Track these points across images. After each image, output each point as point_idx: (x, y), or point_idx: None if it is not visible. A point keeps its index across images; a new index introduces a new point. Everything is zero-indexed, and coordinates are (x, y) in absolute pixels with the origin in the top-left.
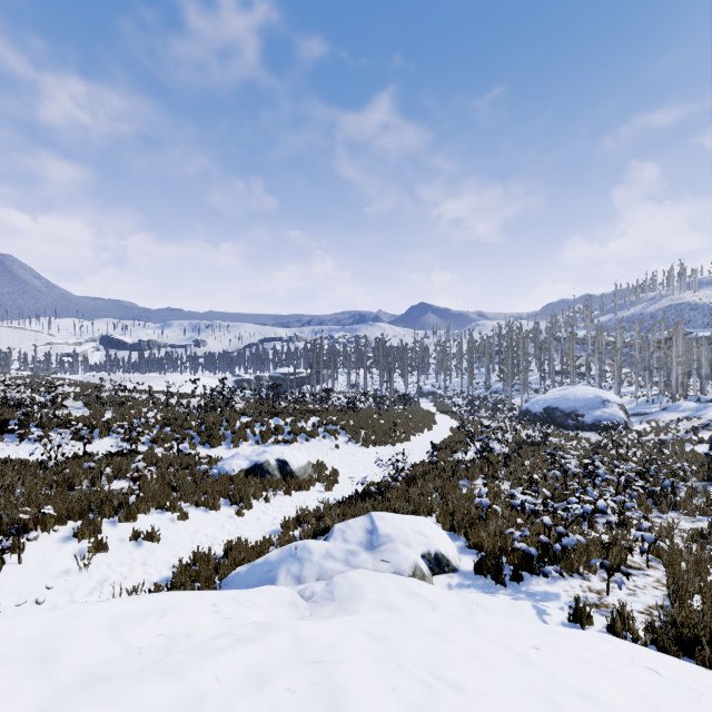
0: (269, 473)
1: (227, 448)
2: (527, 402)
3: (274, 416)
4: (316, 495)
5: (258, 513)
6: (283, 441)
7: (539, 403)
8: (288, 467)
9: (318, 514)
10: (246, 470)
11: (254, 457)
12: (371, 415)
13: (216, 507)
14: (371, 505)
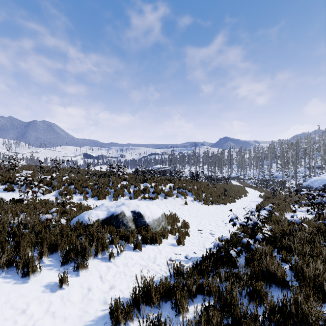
0: (124, 224)
1: (109, 201)
2: (306, 181)
3: (144, 181)
4: (167, 250)
5: (93, 278)
6: (148, 197)
7: (317, 181)
8: (142, 219)
9: (166, 291)
10: (102, 219)
11: (112, 208)
12: (207, 184)
13: (33, 272)
14: (253, 303)
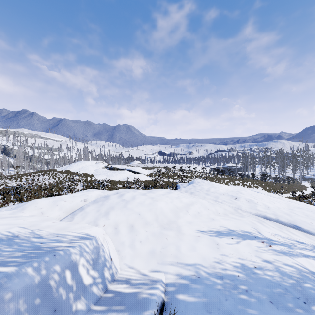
0: None
1: None
2: None
3: (236, 180)
4: None
5: None
6: None
7: None
8: None
9: None
10: None
11: None
12: (271, 183)
13: None
14: None
